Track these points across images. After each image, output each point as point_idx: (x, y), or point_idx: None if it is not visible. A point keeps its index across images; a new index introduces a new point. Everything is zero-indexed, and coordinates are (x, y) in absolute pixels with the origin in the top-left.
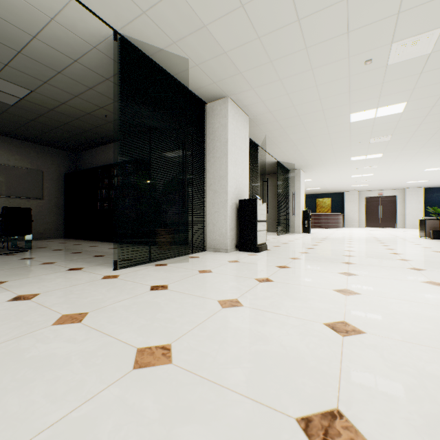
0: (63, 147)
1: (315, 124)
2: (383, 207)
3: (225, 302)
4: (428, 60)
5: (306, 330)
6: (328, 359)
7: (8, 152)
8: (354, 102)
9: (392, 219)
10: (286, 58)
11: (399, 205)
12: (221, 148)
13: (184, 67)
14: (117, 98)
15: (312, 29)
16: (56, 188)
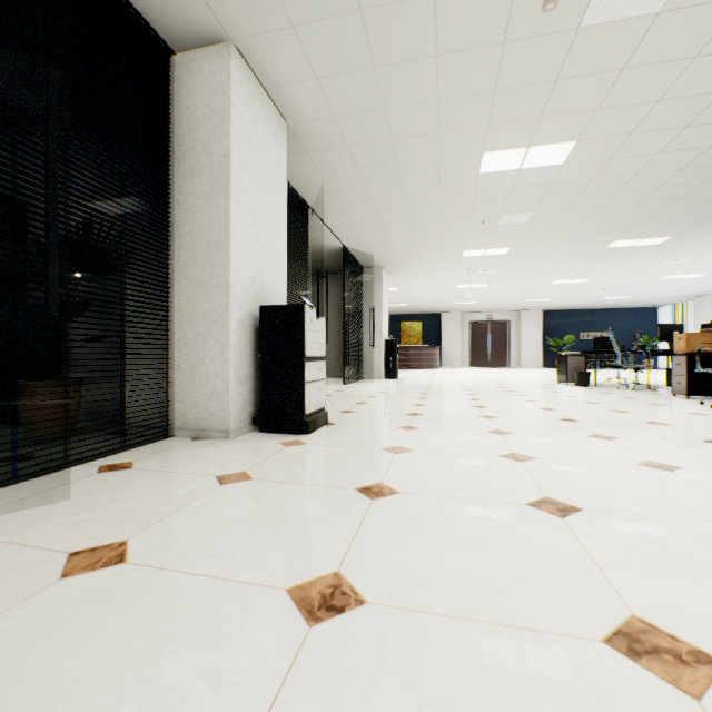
0: None
1: (420, 167)
2: (493, 338)
3: None
4: (647, 36)
5: None
6: None
7: None
8: (497, 122)
9: (505, 355)
10: None
11: (513, 334)
12: (213, 170)
13: None
14: None
15: None
16: None
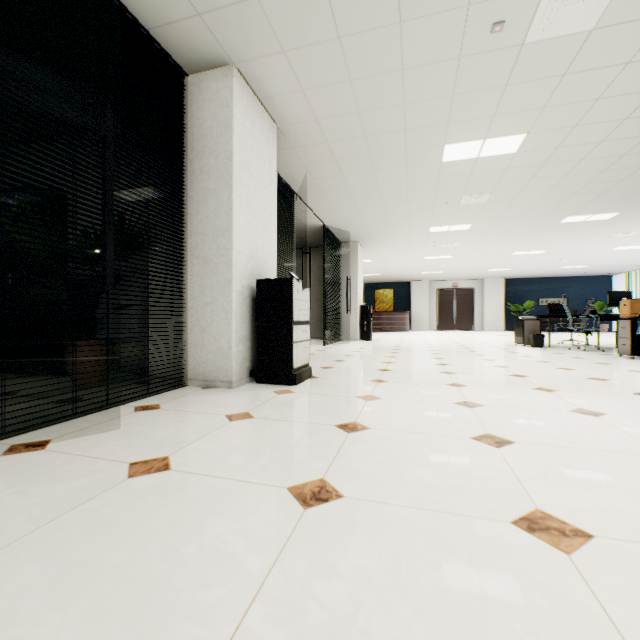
0: None
1: (390, 158)
2: (458, 304)
3: None
4: (583, 48)
5: None
6: None
7: None
8: (455, 120)
9: (469, 319)
10: None
11: (477, 300)
12: (219, 170)
13: None
14: None
15: None
16: None
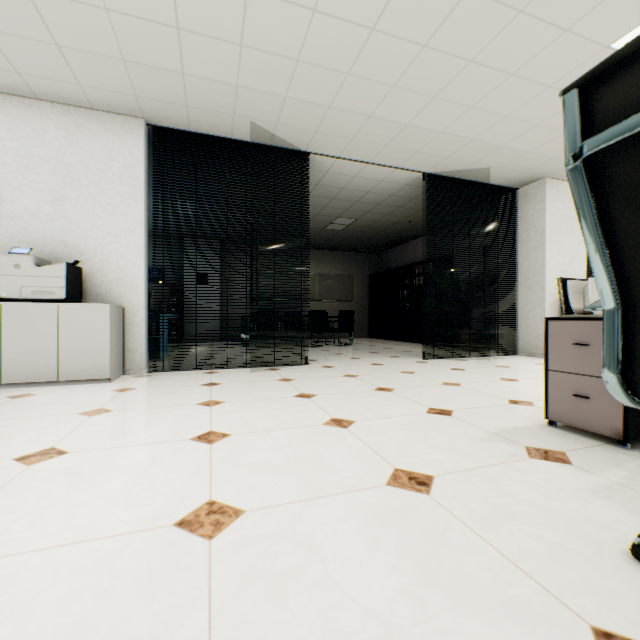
0: (368, 251)
1: None
2: None
3: (504, 379)
4: None
5: None
6: None
7: (330, 264)
8: None
9: None
10: None
11: None
12: (536, 237)
13: (485, 173)
14: (421, 208)
15: None
16: (362, 290)
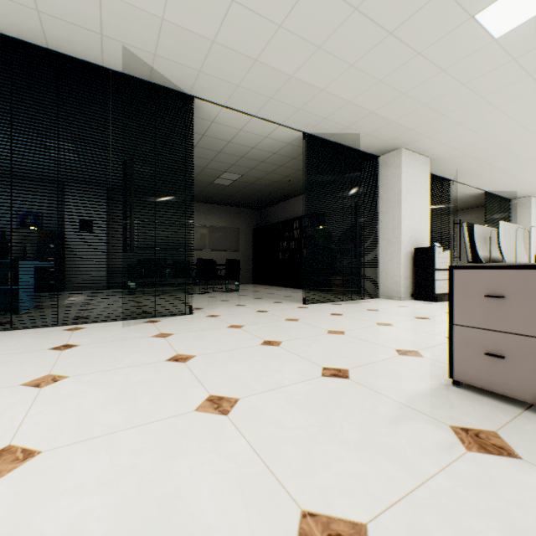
0: (252, 207)
1: (529, 147)
2: None
3: (380, 324)
4: None
5: (429, 337)
6: (429, 344)
7: (218, 217)
8: None
9: None
10: (459, 109)
11: None
12: (394, 198)
13: (356, 138)
14: (300, 168)
15: (482, 86)
16: (247, 241)
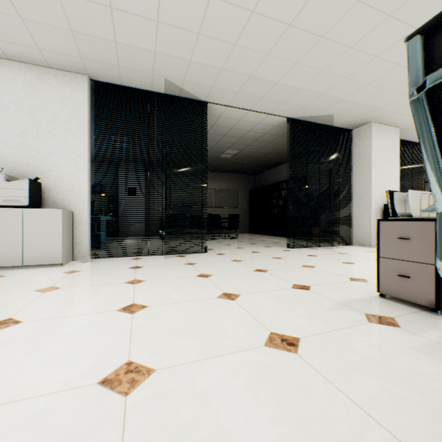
0: (248, 173)
1: None
2: None
3: (345, 262)
4: None
5: None
6: None
7: (222, 181)
8: None
9: None
10: None
11: None
12: (365, 163)
13: (330, 118)
14: (286, 142)
15: None
16: (244, 200)
